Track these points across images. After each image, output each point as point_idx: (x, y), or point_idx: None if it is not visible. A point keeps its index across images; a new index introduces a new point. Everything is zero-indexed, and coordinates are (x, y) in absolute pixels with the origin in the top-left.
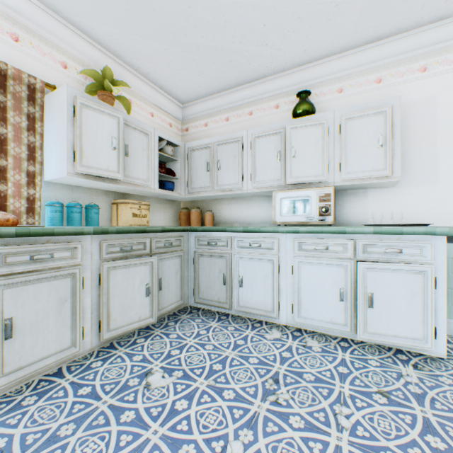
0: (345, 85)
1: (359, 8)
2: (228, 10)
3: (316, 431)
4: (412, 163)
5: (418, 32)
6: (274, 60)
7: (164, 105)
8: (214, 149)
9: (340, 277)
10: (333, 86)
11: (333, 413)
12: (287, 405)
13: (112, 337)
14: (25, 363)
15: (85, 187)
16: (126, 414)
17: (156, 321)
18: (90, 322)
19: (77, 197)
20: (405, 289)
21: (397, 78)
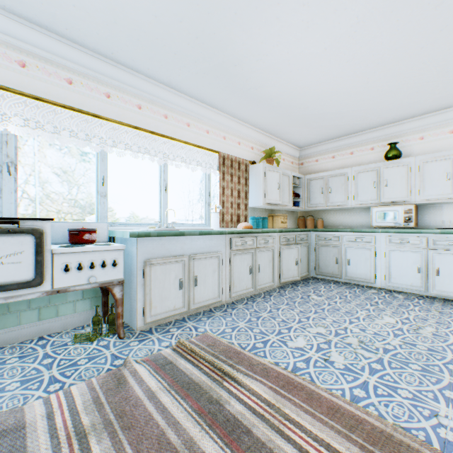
0: (425, 135)
1: (431, 100)
2: (345, 113)
3: (397, 314)
4: None
5: None
6: (371, 124)
7: (289, 152)
8: (326, 180)
9: (417, 259)
10: (415, 135)
11: (406, 312)
12: (383, 308)
13: (283, 282)
14: (262, 283)
15: (258, 208)
16: (310, 302)
17: (300, 279)
18: (276, 273)
19: (256, 214)
20: None
21: None
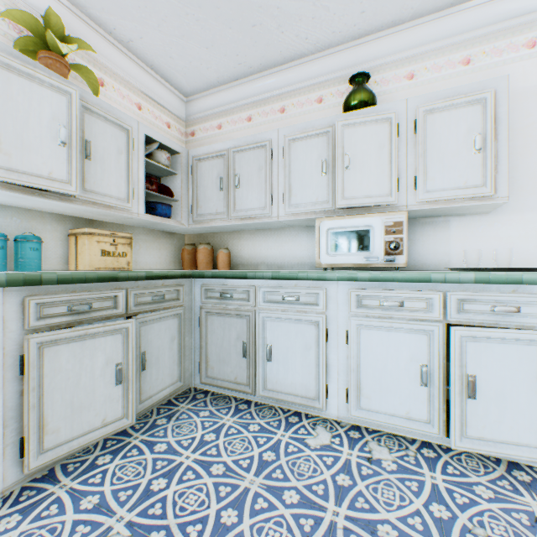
0: (418, 68)
1: None
2: None
3: None
4: (515, 180)
5: None
6: (318, 27)
7: (158, 94)
8: (229, 158)
9: (421, 348)
10: (400, 70)
11: None
12: None
13: (48, 463)
14: None
15: (20, 208)
16: None
17: (134, 423)
18: (2, 443)
19: (3, 224)
20: (526, 369)
21: (493, 58)
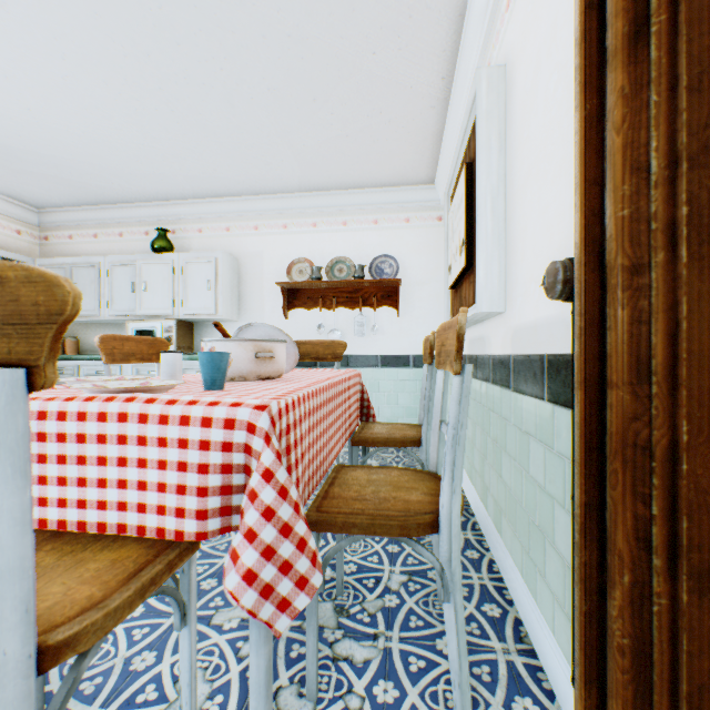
0: (205, 227)
1: (183, 178)
2: (54, 158)
3: None
4: (250, 303)
5: (248, 199)
6: (132, 194)
7: (7, 209)
8: (70, 271)
9: None
10: (195, 226)
11: None
12: None
13: None
14: None
15: None
16: None
17: None
18: None
19: None
20: None
21: (241, 231)
